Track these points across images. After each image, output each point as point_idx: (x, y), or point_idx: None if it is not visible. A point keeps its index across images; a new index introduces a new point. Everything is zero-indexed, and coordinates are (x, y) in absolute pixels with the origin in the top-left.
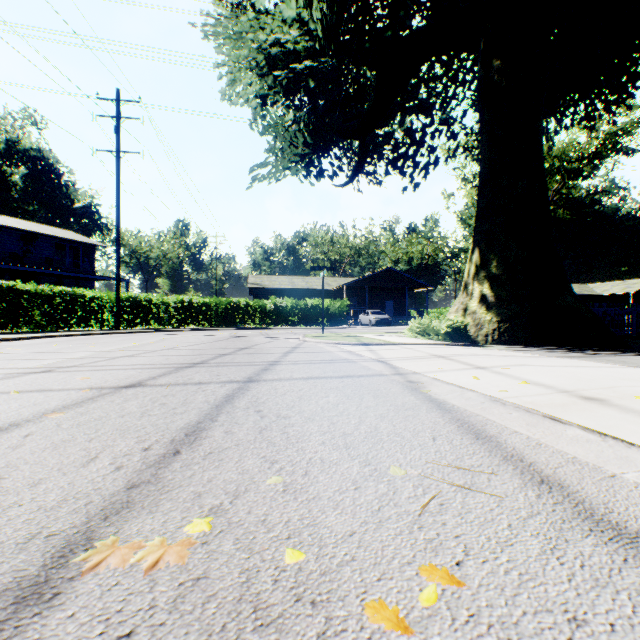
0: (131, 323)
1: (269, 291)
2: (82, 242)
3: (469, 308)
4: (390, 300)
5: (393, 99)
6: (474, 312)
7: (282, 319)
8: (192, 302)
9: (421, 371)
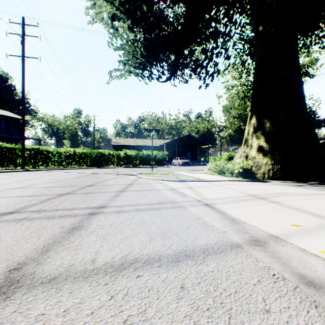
0: (35, 164)
1: (123, 146)
2: (12, 117)
3: (250, 155)
4: (189, 152)
5: (196, 25)
6: (254, 157)
7: (129, 162)
8: (75, 152)
9: (277, 232)
